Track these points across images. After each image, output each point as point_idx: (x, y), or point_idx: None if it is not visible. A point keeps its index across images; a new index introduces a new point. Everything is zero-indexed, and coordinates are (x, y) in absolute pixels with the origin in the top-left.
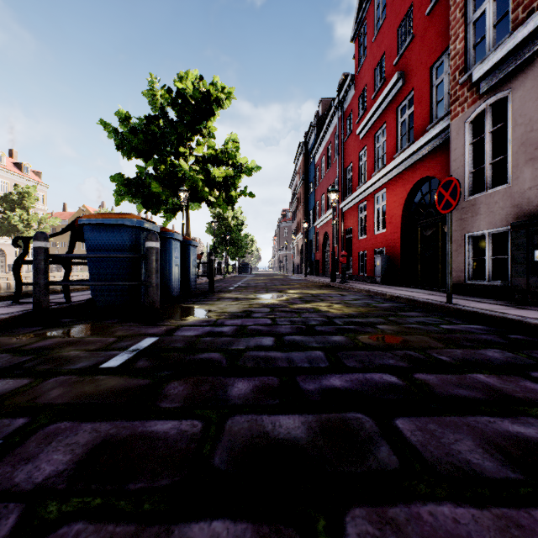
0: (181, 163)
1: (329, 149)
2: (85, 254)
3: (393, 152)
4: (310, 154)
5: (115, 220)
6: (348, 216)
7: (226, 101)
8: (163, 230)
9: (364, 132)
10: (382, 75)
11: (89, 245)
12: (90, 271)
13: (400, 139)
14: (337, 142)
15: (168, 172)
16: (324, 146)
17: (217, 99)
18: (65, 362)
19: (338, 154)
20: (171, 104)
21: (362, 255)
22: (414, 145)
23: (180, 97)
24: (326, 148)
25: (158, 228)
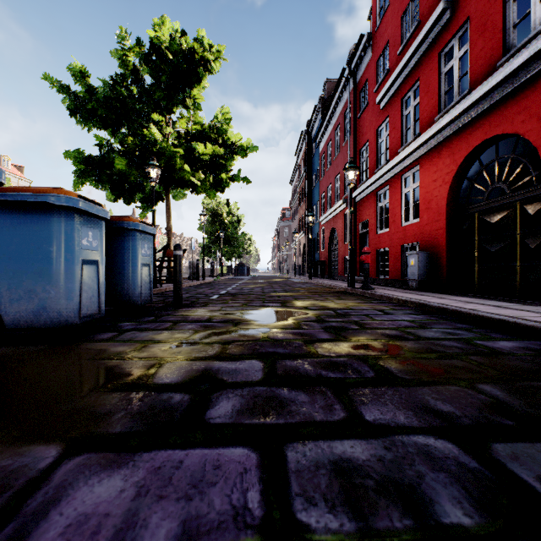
0: (151, 130)
1: (336, 132)
2: None
3: (433, 114)
4: (314, 141)
5: None
6: (362, 207)
7: (215, 63)
8: (49, 191)
9: (386, 99)
10: (413, 20)
11: None
12: None
13: (444, 95)
14: (348, 120)
15: (138, 146)
16: (330, 130)
17: (203, 60)
18: None
19: (349, 134)
20: (144, 61)
21: (382, 254)
22: (474, 91)
23: (154, 51)
24: (333, 131)
25: None
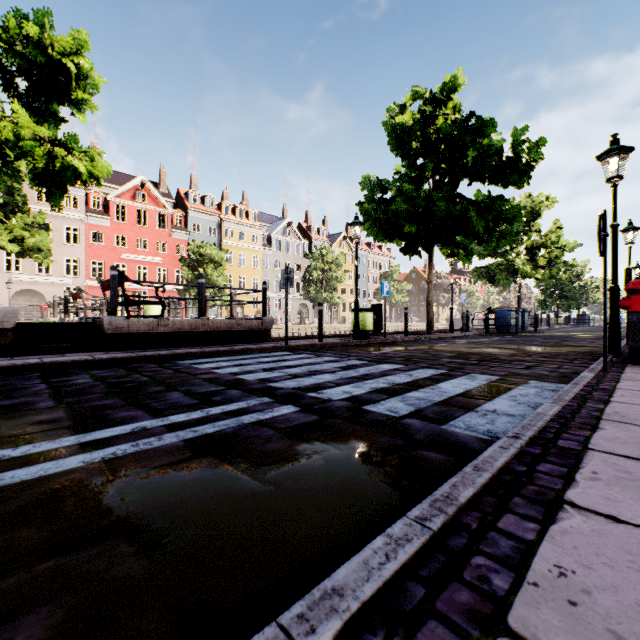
0: (517, 262)
1: None
2: (498, 318)
3: None
4: None
5: (504, 309)
6: None
7: (549, 205)
8: (515, 308)
9: None
10: None
11: (497, 315)
12: (497, 322)
13: None
14: None
15: (507, 265)
16: None
17: (542, 207)
18: (507, 335)
19: None
20: None
21: None
22: None
23: None
24: None
25: (515, 309)
